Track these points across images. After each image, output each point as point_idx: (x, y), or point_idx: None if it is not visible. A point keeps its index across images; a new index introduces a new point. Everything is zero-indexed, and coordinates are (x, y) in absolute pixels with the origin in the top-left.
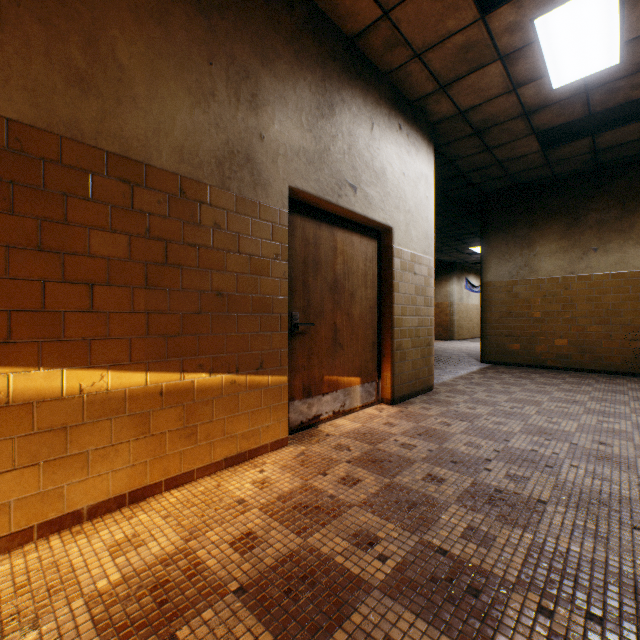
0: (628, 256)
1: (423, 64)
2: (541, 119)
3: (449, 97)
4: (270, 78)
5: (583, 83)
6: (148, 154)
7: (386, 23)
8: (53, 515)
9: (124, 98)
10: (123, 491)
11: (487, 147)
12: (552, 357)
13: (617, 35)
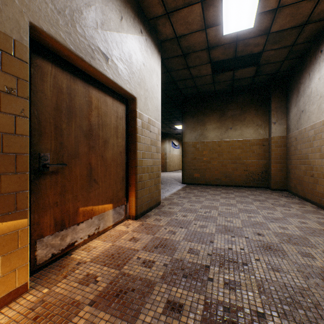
0: (243, 132)
1: None
2: (215, 54)
3: (171, 23)
4: None
5: (236, 35)
6: None
7: None
8: None
9: None
10: None
11: (188, 66)
12: (214, 180)
13: (256, 7)
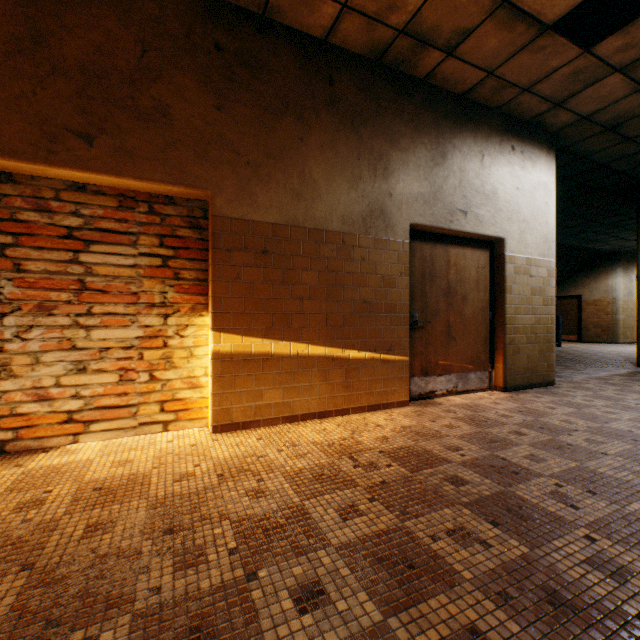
0: None
1: (532, 94)
2: None
3: (566, 109)
4: (396, 153)
5: None
6: (326, 224)
7: (491, 78)
8: (287, 414)
9: (315, 197)
10: (315, 410)
11: (627, 138)
12: None
13: None
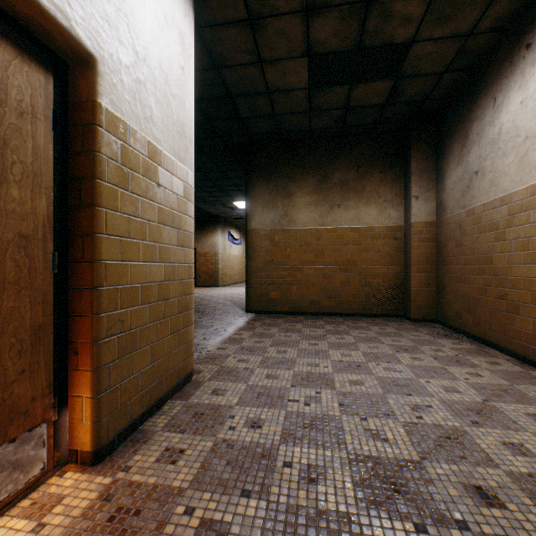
0: (361, 213)
1: None
2: (319, 31)
3: None
4: None
5: None
6: None
7: None
8: None
9: None
10: None
11: (260, 57)
12: (307, 303)
13: None
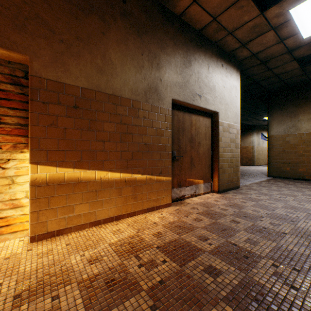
0: None
1: (233, 36)
2: (298, 53)
3: (247, 48)
4: (164, 55)
5: None
6: (121, 93)
7: (214, 22)
8: (93, 220)
9: (113, 74)
10: (113, 215)
11: (269, 68)
12: (308, 174)
13: None
